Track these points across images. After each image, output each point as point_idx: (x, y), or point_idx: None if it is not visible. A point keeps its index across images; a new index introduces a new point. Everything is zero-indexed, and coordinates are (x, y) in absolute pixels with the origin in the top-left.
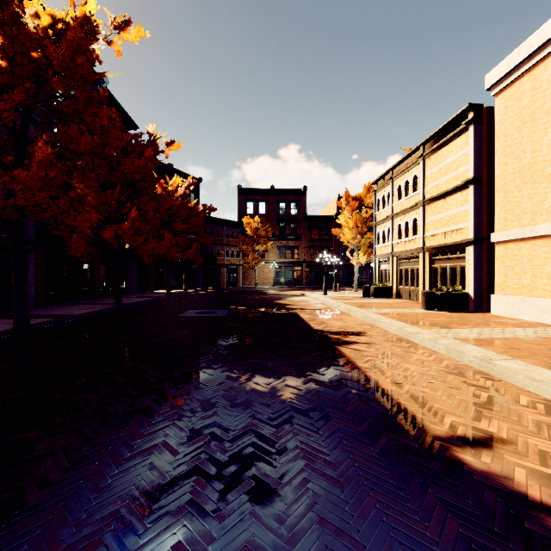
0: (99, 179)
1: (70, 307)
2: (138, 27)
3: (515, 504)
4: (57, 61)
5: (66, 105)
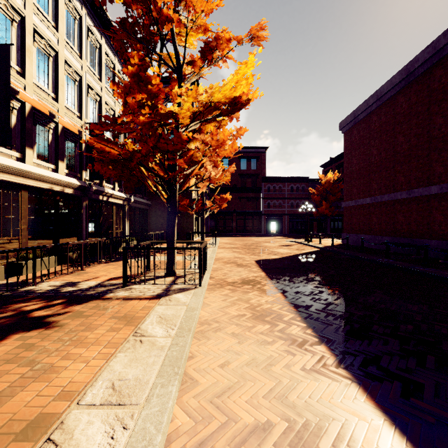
0: None
1: None
2: (337, 173)
3: None
4: (327, 186)
5: (331, 191)
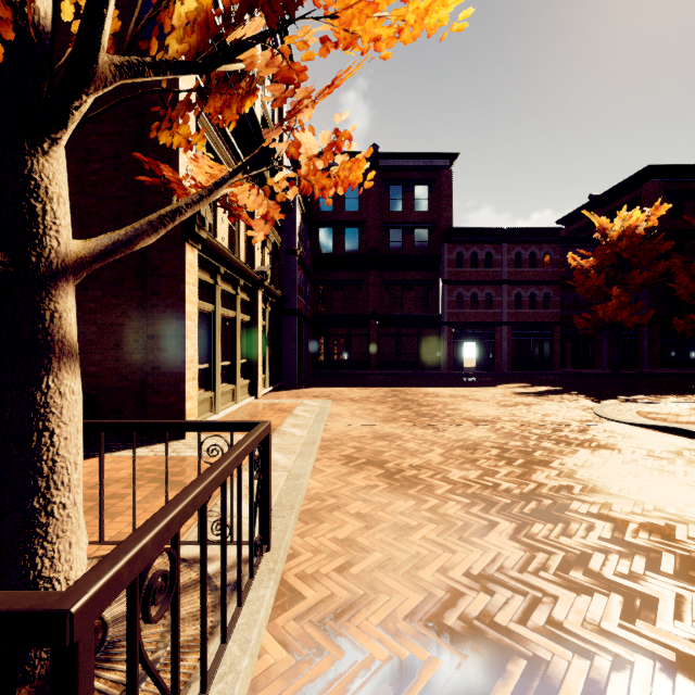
0: (692, 273)
1: (675, 370)
2: (663, 206)
3: (625, 396)
4: (623, 246)
5: (632, 260)
